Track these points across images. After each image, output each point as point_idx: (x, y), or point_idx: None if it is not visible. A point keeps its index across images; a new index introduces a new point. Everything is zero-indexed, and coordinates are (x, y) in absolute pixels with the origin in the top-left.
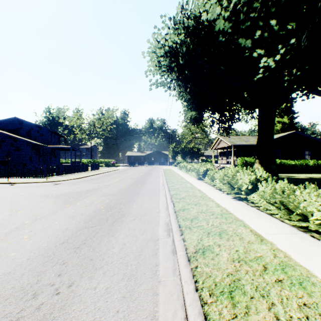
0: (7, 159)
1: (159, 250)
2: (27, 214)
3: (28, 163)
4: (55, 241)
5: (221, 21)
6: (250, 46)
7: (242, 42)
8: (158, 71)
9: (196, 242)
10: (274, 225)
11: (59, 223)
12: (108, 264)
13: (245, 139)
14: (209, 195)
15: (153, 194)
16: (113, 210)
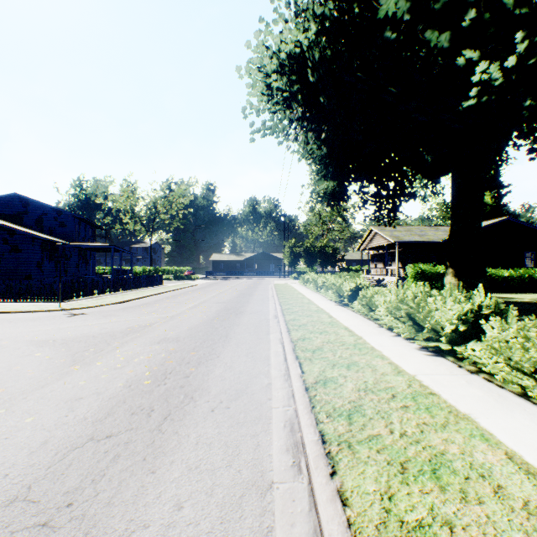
0: None
1: None
2: None
3: (34, 275)
4: None
5: None
6: (446, 46)
7: (432, 38)
8: (265, 106)
9: (378, 506)
10: None
11: (34, 423)
12: None
13: (419, 231)
14: (370, 341)
15: (257, 338)
16: (170, 381)
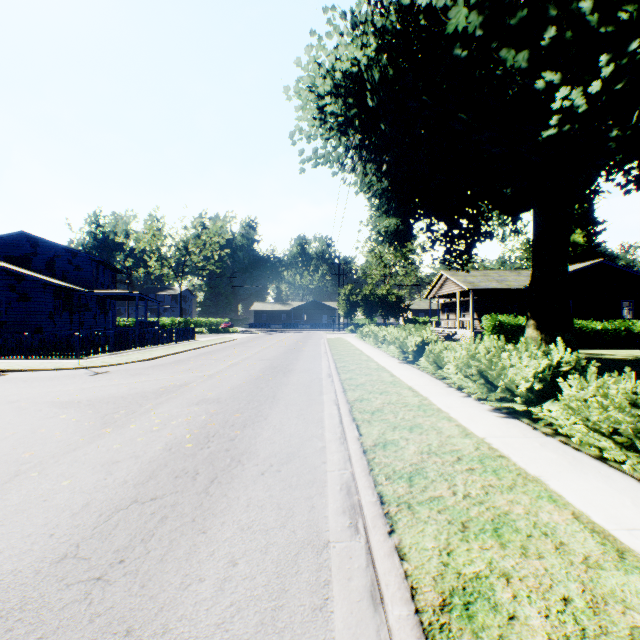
0: None
1: (332, 589)
2: (0, 457)
3: (46, 327)
4: (41, 552)
5: (460, 12)
6: (524, 67)
7: (508, 57)
8: (317, 131)
9: (436, 560)
10: (629, 496)
11: (72, 486)
12: None
13: (497, 276)
14: (436, 402)
15: (309, 399)
16: (214, 444)
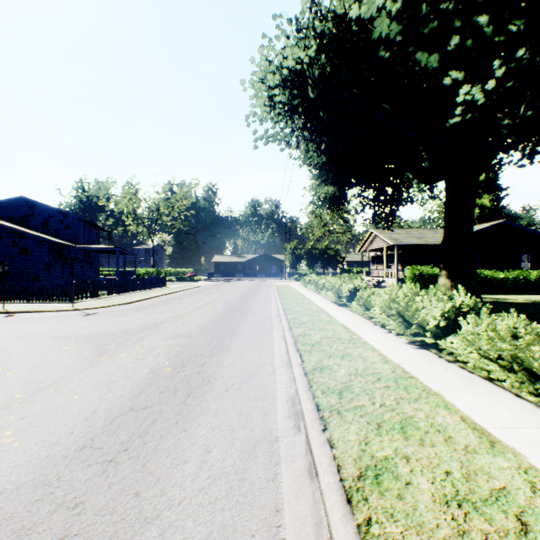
0: (3, 270)
1: (281, 468)
2: (23, 378)
3: (43, 276)
4: (66, 444)
5: (384, 22)
6: (435, 66)
7: (422, 59)
8: (268, 115)
9: (357, 448)
10: (505, 405)
11: (82, 399)
12: (172, 508)
13: (417, 234)
14: (364, 337)
15: (262, 334)
16: (188, 369)
